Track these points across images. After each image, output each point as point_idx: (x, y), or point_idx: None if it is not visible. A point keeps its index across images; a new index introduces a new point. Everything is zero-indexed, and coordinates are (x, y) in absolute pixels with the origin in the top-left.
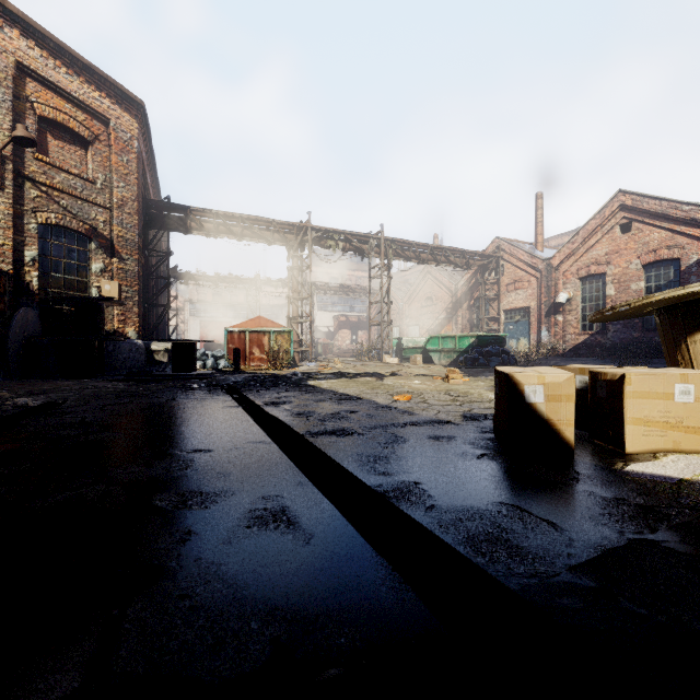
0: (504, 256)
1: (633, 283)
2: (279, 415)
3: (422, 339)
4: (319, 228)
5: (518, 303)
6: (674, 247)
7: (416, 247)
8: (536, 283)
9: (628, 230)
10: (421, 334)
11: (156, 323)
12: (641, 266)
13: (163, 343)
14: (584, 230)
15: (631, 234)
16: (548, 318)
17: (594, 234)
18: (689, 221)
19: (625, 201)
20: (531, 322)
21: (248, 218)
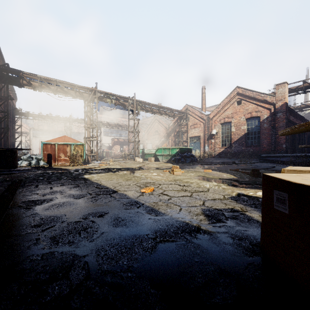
0: (189, 113)
1: (242, 126)
2: (13, 227)
3: (154, 150)
4: (102, 91)
5: (195, 134)
6: (258, 111)
7: (151, 106)
8: (203, 125)
9: (240, 103)
10: (153, 147)
11: None
12: (245, 119)
13: None
14: (223, 102)
15: (241, 105)
16: (208, 141)
17: (227, 105)
18: (263, 101)
19: (239, 91)
20: (201, 142)
21: (60, 82)
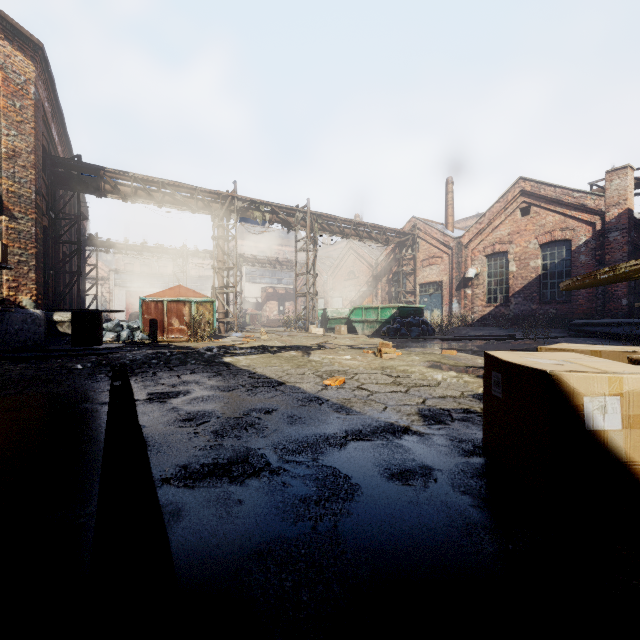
0: (420, 234)
1: (532, 261)
2: (157, 421)
3: (346, 310)
4: (246, 198)
5: (432, 277)
6: (566, 229)
7: (340, 222)
8: (448, 260)
9: (527, 213)
10: (344, 305)
11: (64, 291)
12: (538, 245)
13: (68, 314)
14: (490, 212)
15: (530, 217)
16: (459, 292)
17: (498, 216)
18: (579, 206)
19: (525, 187)
20: (443, 294)
21: (170, 183)
